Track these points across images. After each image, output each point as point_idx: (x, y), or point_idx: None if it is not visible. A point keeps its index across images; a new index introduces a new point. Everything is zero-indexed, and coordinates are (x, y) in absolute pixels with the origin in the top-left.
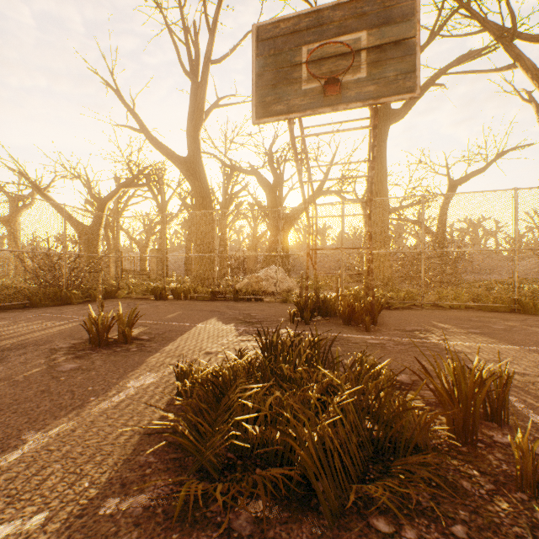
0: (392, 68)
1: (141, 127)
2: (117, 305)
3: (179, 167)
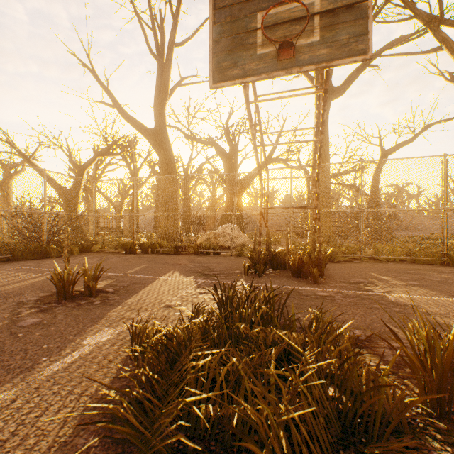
0: (344, 31)
1: (114, 103)
2: (91, 258)
3: (147, 137)
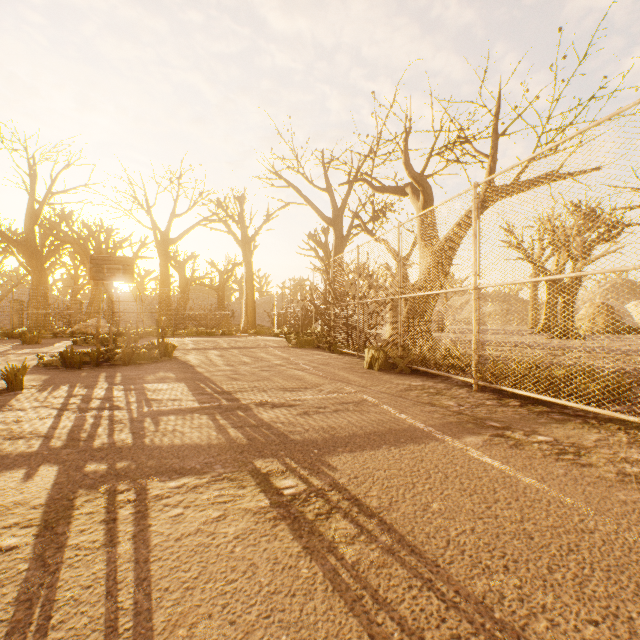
0: (129, 275)
1: None
2: None
3: (17, 247)
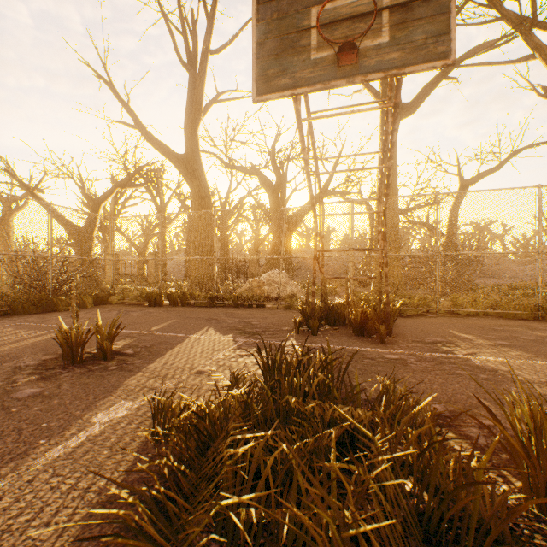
0: (420, 30)
1: (136, 123)
2: (107, 312)
3: (176, 165)
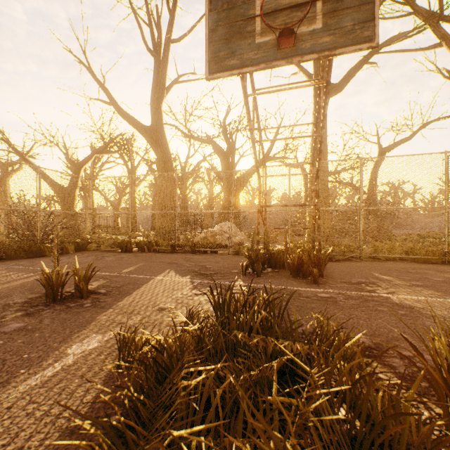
0: (348, 18)
1: (111, 100)
2: (86, 257)
3: (144, 135)
